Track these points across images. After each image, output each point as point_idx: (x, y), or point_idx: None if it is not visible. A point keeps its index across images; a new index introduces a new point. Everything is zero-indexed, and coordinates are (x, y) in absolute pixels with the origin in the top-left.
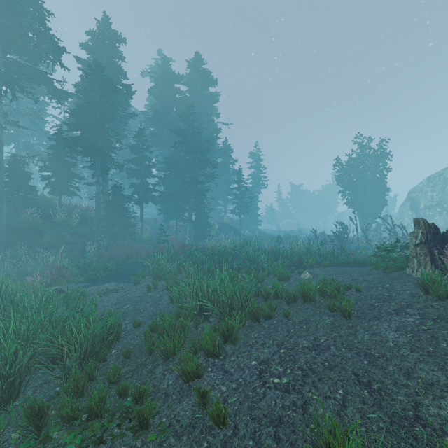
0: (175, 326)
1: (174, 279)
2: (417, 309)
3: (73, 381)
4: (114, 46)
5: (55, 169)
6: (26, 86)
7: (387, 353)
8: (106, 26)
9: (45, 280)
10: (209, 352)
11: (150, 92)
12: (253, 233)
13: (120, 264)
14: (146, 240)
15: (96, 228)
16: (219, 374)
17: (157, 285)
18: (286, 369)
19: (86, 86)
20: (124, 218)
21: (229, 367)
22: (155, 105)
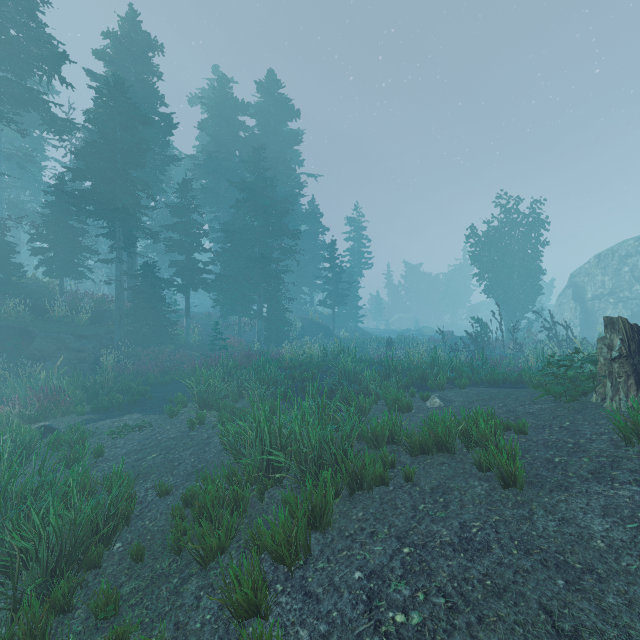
0: (224, 499)
1: (232, 408)
2: (630, 471)
3: (23, 625)
4: (145, 56)
5: (54, 238)
6: (8, 111)
7: (597, 564)
8: (134, 25)
9: (27, 411)
10: (279, 554)
11: (200, 127)
12: (351, 334)
13: (152, 382)
14: (194, 345)
15: (117, 328)
16: (296, 598)
17: (205, 419)
18: (416, 593)
19: (101, 113)
20: (160, 312)
21: (315, 584)
22: (208, 146)
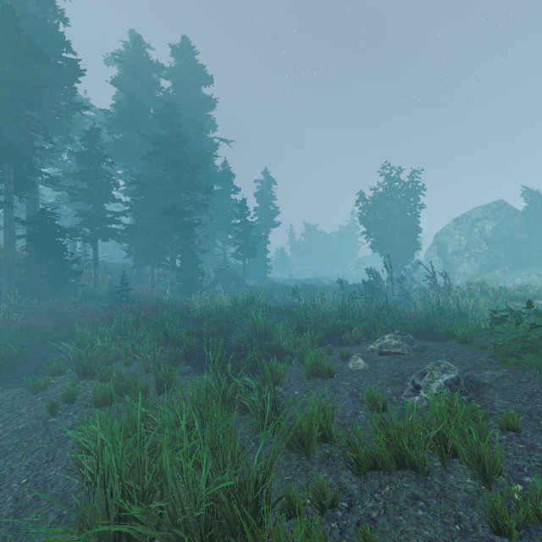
0: None
1: (117, 377)
2: None
3: None
4: None
5: None
6: None
7: None
8: None
9: None
10: None
11: (114, 82)
12: (260, 283)
13: (40, 339)
14: (103, 296)
15: (5, 279)
16: None
17: (76, 396)
18: None
19: None
20: (60, 262)
21: None
22: (122, 102)
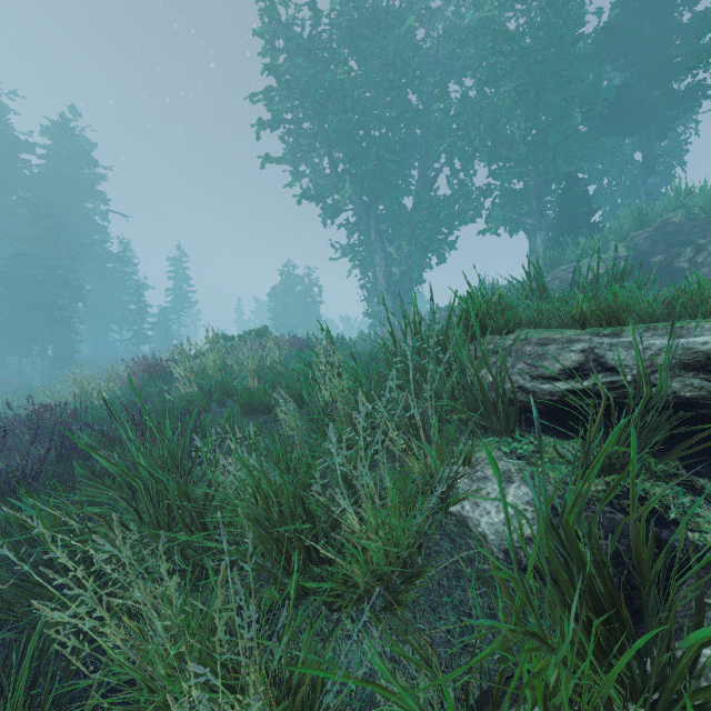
0: None
1: None
2: None
3: None
4: None
5: None
6: None
7: None
8: None
9: None
10: None
11: None
12: None
13: None
14: None
15: None
16: None
17: None
18: None
19: None
20: None
21: None
22: None
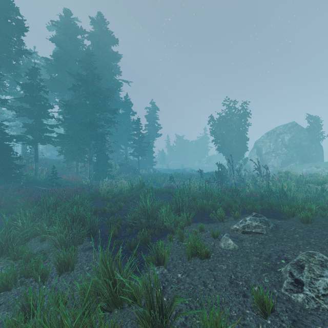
0: None
1: (27, 257)
2: None
3: None
4: None
5: None
6: None
7: None
8: None
9: None
10: None
11: (51, 39)
12: (149, 172)
13: None
14: (41, 181)
15: None
16: None
17: None
18: None
19: None
20: (7, 158)
21: None
22: (57, 53)
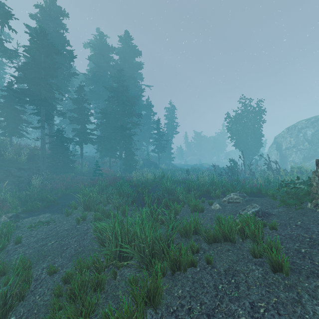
0: (88, 282)
1: (102, 210)
2: None
3: None
4: (59, 19)
5: (6, 115)
6: None
7: None
8: (52, 2)
9: None
10: None
11: (89, 59)
12: (168, 166)
13: (60, 194)
14: (85, 173)
15: (41, 164)
16: None
17: (86, 217)
18: None
19: (33, 47)
20: (66, 155)
21: None
22: (93, 69)
